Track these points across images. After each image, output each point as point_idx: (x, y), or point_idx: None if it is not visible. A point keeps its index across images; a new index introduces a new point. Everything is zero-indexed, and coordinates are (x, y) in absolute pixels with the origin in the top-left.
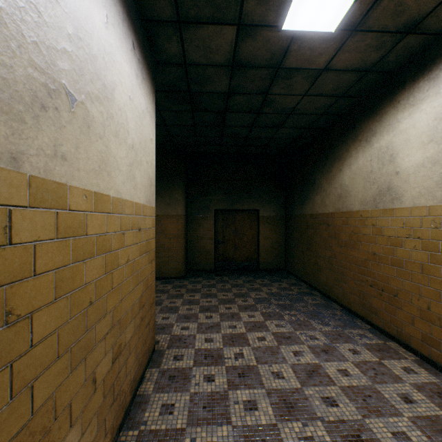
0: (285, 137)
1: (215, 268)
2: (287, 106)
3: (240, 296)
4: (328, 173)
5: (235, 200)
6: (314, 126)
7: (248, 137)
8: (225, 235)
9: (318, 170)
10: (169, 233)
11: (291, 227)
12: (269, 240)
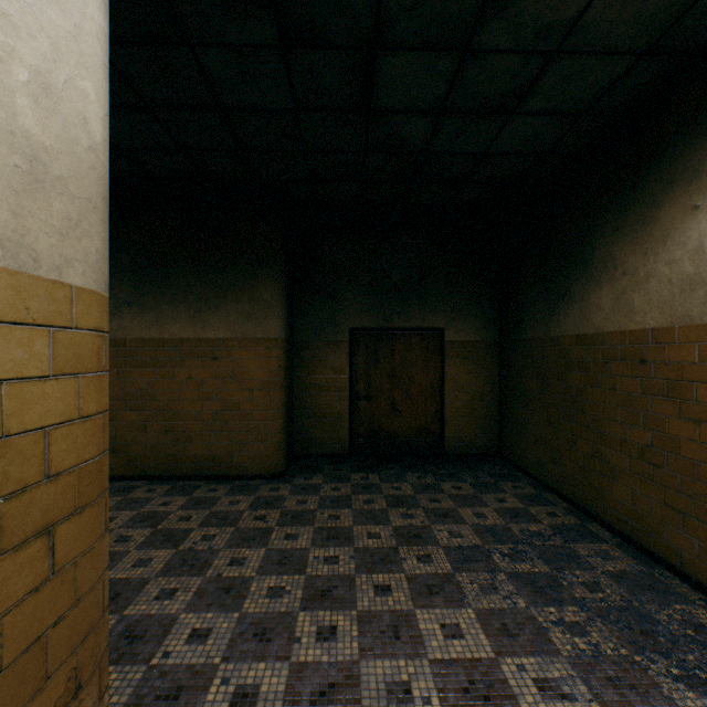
0: (518, 149)
1: (350, 451)
2: (557, 11)
3: (411, 540)
4: (642, 225)
5: (393, 309)
6: (603, 107)
7: (429, 153)
8: (372, 381)
9: (602, 227)
10: (249, 379)
11: (517, 366)
12: (466, 393)
